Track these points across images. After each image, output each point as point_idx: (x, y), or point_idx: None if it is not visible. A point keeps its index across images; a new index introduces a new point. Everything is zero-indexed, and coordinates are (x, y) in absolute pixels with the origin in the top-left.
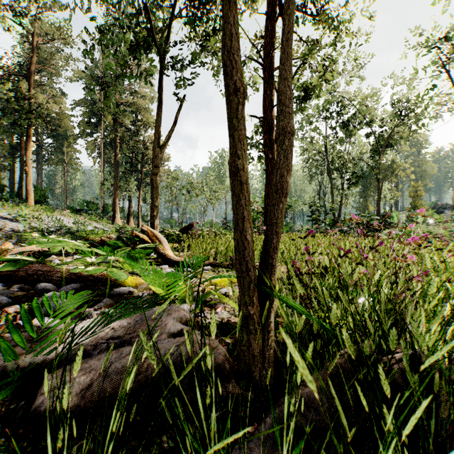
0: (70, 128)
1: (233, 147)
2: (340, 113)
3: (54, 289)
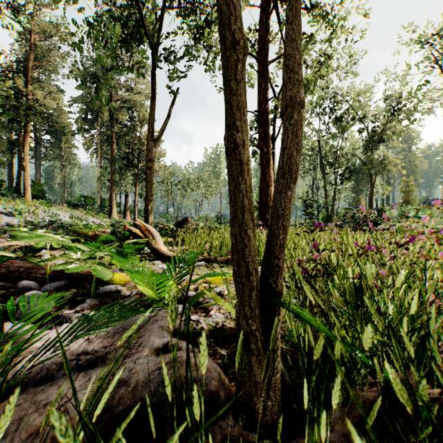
0: (68, 125)
1: (230, 116)
2: (333, 109)
3: (37, 287)
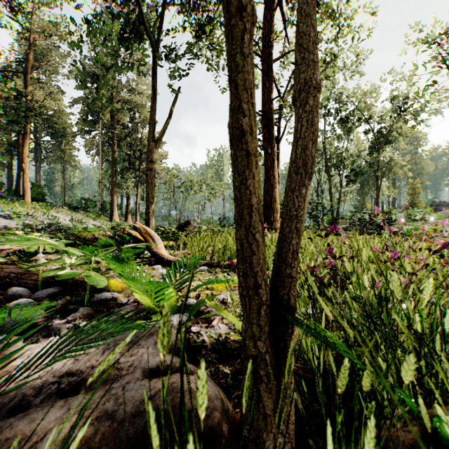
0: (68, 126)
1: (235, 98)
2: (339, 110)
3: (28, 295)
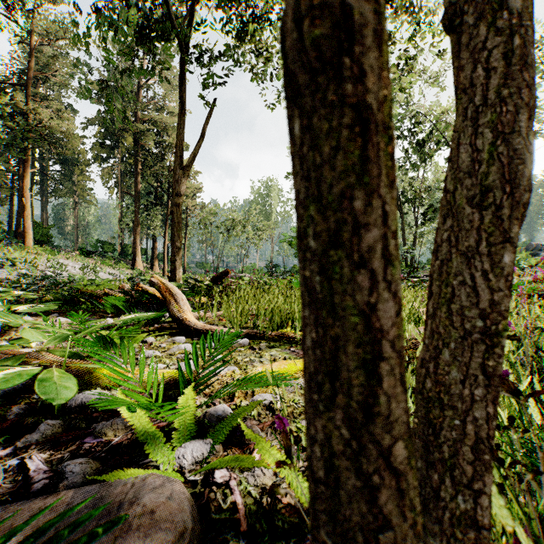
0: (82, 152)
1: None
2: (414, 132)
3: None
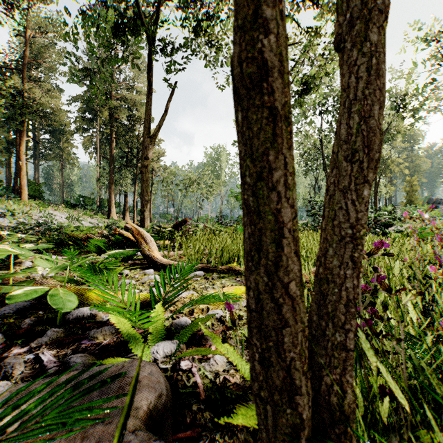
0: (67, 124)
1: None
2: (336, 108)
3: None
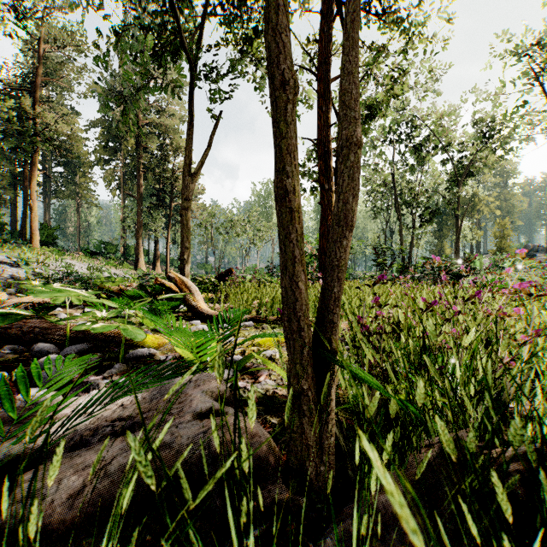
0: (84, 154)
1: (280, 161)
2: (411, 136)
3: (55, 351)
